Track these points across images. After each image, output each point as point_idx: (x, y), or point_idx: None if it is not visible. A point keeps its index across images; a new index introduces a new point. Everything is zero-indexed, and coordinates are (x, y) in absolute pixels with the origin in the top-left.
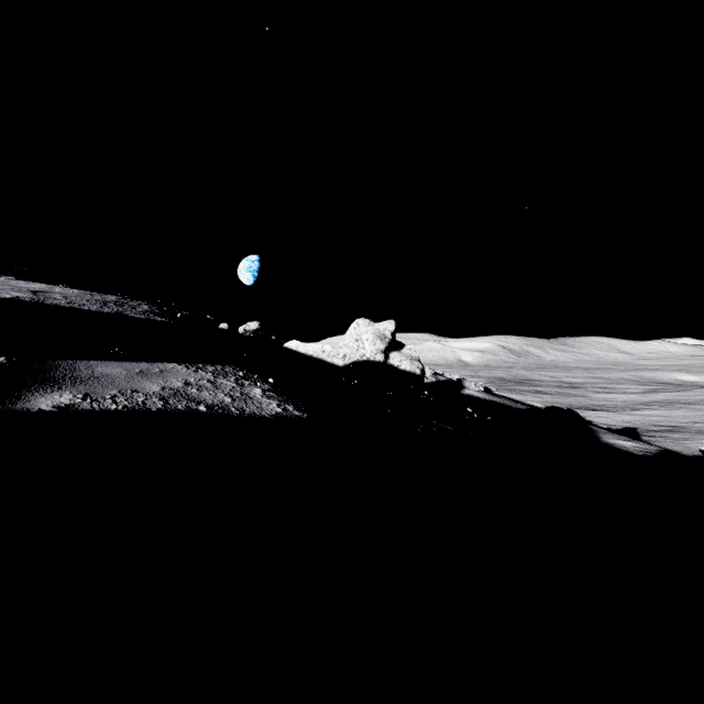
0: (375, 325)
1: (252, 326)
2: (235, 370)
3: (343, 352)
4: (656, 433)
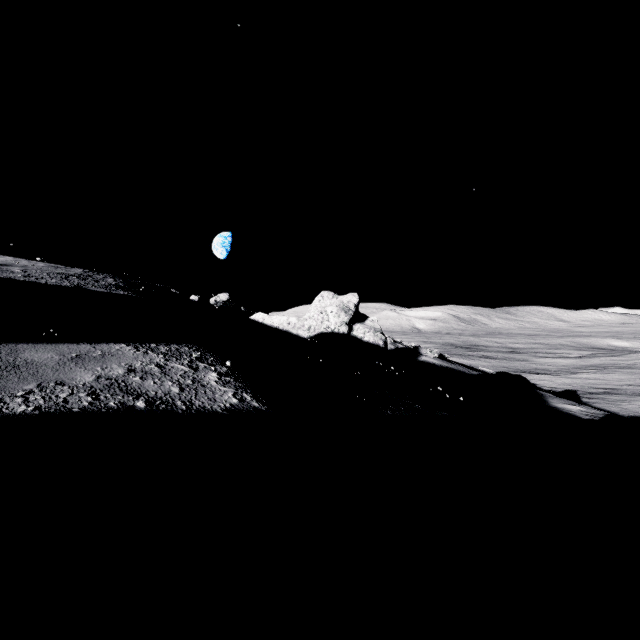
0: (339, 297)
1: (222, 297)
2: (192, 349)
3: (308, 324)
4: (594, 395)
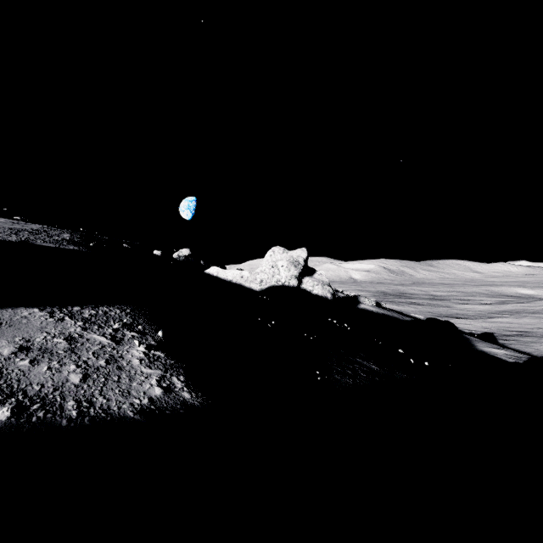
0: (289, 252)
1: (184, 252)
2: (124, 312)
3: (260, 278)
4: (509, 337)
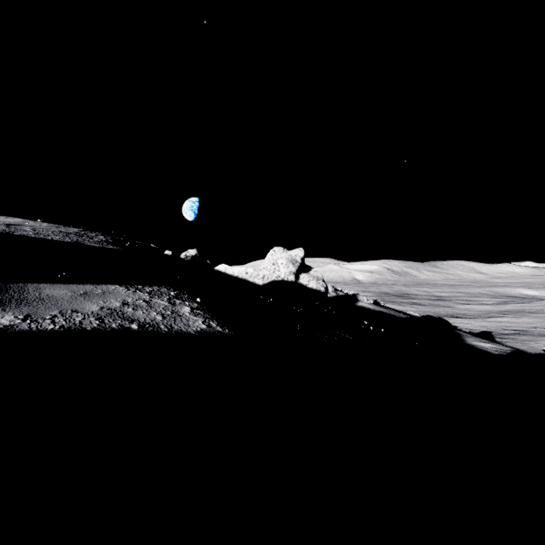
0: (288, 251)
1: (191, 252)
2: (170, 290)
3: (263, 274)
4: (506, 336)
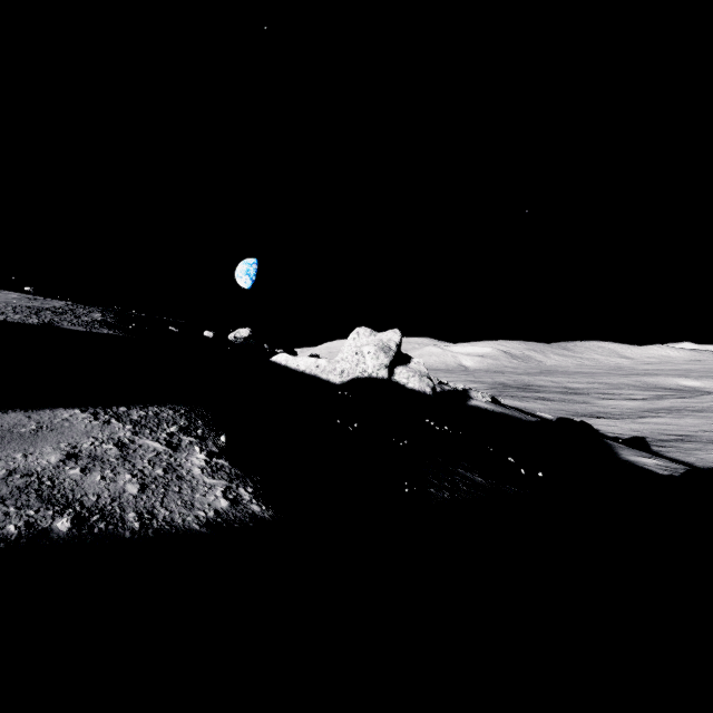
0: (378, 334)
1: (243, 332)
2: (178, 413)
3: (341, 367)
4: (666, 443)
